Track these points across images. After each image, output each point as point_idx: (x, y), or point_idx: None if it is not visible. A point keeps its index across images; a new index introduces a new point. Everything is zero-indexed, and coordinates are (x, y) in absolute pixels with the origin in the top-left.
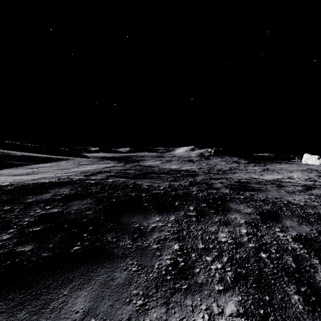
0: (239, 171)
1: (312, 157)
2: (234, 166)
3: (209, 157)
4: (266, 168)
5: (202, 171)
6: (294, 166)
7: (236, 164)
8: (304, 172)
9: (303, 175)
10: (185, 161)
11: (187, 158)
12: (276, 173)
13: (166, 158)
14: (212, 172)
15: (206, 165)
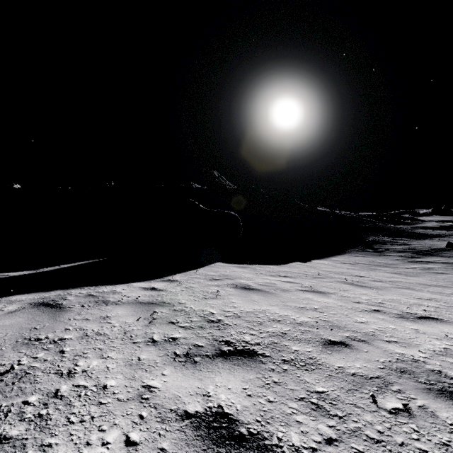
0: None
1: None
2: None
3: None
4: None
5: None
6: None
7: None
8: None
9: None
10: None
11: None
12: None
13: None
14: None
15: None
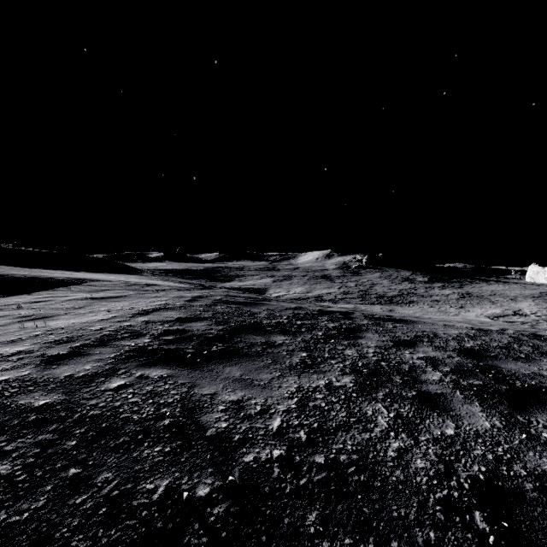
0: (419, 299)
1: (545, 270)
2: (406, 289)
3: (359, 271)
4: (465, 292)
5: (363, 314)
6: (514, 287)
7: (410, 284)
8: (539, 301)
9: (540, 308)
10: (316, 278)
11: (320, 273)
12: (488, 302)
13: (282, 273)
14: (370, 302)
15: (356, 287)
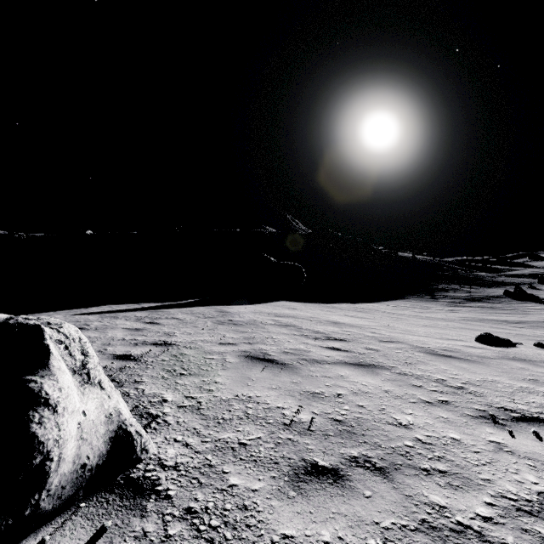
0: None
1: None
2: None
3: None
4: None
5: None
6: None
7: None
8: None
9: None
10: None
11: None
12: None
13: None
14: None
15: None
